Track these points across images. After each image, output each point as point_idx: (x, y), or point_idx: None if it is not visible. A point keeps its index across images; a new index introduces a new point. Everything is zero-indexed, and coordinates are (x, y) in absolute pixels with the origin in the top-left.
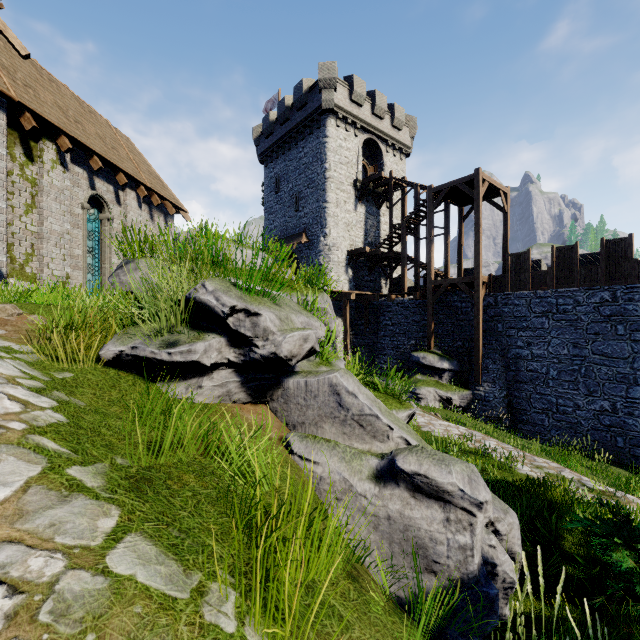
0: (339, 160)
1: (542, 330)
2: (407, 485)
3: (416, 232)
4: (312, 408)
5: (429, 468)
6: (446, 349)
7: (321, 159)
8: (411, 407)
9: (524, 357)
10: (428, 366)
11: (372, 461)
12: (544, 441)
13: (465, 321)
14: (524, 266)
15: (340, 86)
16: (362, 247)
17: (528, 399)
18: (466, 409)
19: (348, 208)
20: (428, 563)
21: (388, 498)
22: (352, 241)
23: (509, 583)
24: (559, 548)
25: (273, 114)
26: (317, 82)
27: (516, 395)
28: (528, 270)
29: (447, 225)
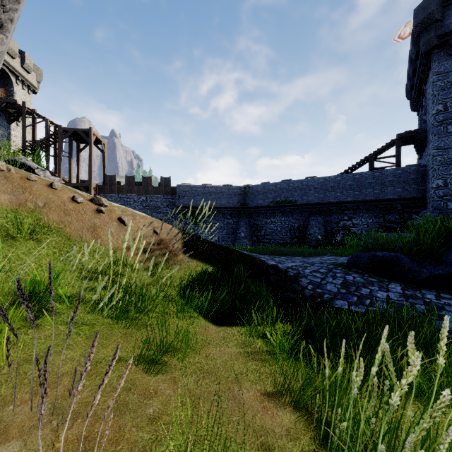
0: None
1: None
2: None
3: (47, 150)
4: None
5: None
6: None
7: None
8: None
9: None
10: None
11: None
12: None
13: None
14: (114, 182)
15: None
16: None
17: None
18: None
19: None
20: None
21: None
22: None
23: None
24: None
25: None
26: None
27: None
28: (115, 184)
29: (71, 152)
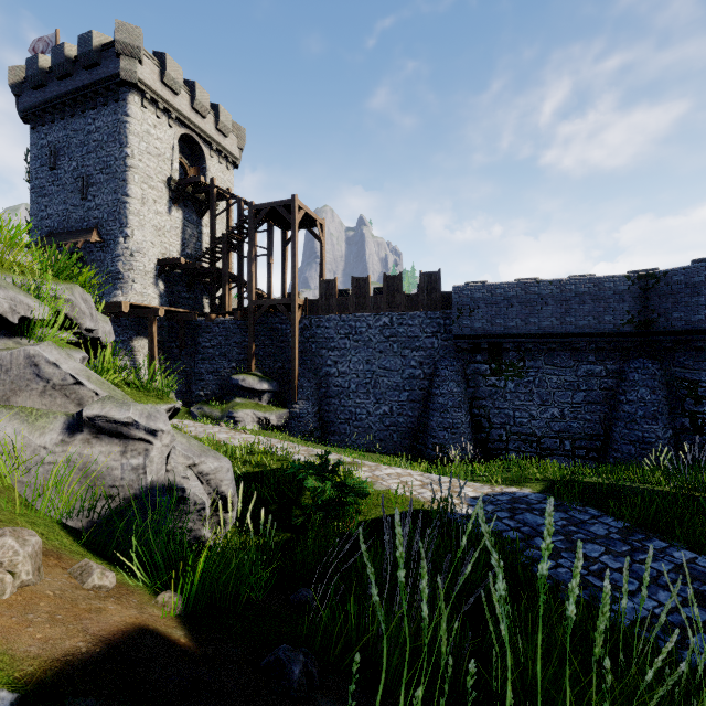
0: (146, 149)
1: (346, 350)
2: (91, 430)
3: (240, 249)
4: (3, 383)
5: (111, 410)
6: (267, 371)
7: (120, 141)
8: (174, 402)
9: (333, 374)
10: (248, 388)
11: (61, 418)
12: (347, 447)
13: (285, 343)
14: (332, 292)
15: (147, 60)
16: (176, 257)
17: (335, 412)
18: (284, 428)
19: (159, 209)
20: (106, 490)
21: (70, 444)
22: (165, 249)
23: (201, 504)
24: (297, 502)
25: (45, 60)
26: (114, 43)
27: (327, 409)
28: (335, 296)
29: (270, 246)
